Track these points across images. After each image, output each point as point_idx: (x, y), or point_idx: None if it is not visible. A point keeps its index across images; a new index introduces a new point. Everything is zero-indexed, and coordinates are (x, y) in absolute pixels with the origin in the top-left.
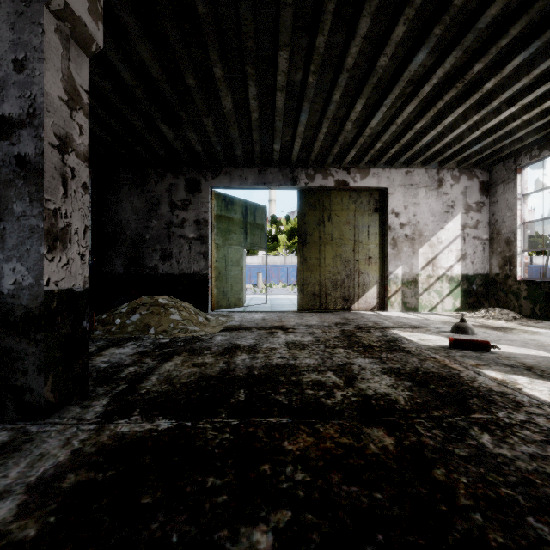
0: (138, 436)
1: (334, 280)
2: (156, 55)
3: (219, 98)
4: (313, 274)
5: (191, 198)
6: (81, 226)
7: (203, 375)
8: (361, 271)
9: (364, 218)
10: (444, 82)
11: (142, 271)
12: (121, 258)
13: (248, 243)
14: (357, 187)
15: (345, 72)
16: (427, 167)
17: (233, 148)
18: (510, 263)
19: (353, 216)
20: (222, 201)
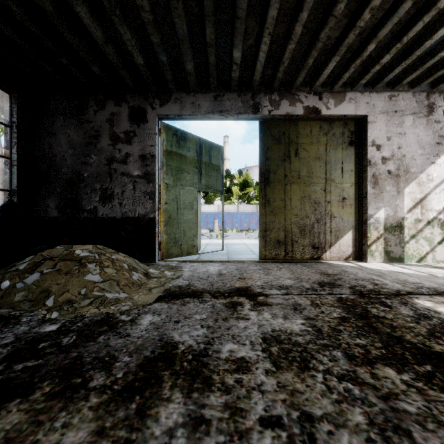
0: None
1: (302, 225)
2: None
3: None
4: (277, 218)
5: (135, 129)
6: None
7: None
8: (333, 215)
9: (337, 153)
10: None
11: (79, 214)
12: (55, 199)
13: (203, 185)
14: (329, 116)
15: None
16: (415, 89)
17: (182, 62)
18: None
19: (324, 150)
20: (172, 135)
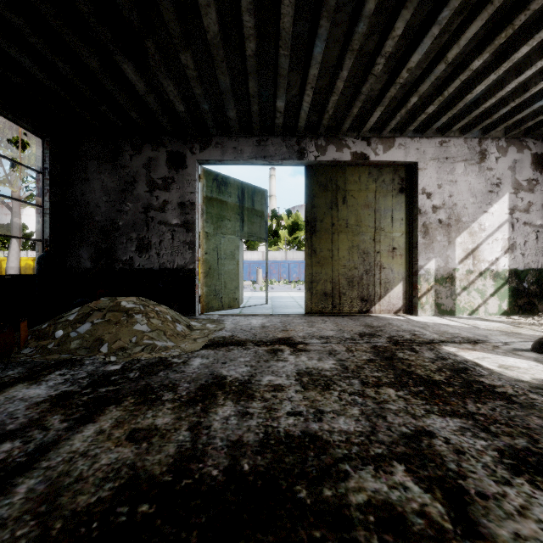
0: None
1: (350, 276)
2: None
3: (200, 16)
4: (324, 269)
5: (174, 175)
6: None
7: (132, 478)
8: (383, 266)
9: (387, 200)
10: None
11: (114, 265)
12: (88, 249)
13: (245, 232)
14: (378, 162)
15: None
16: (467, 135)
17: (224, 109)
18: None
19: (373, 197)
20: (213, 181)
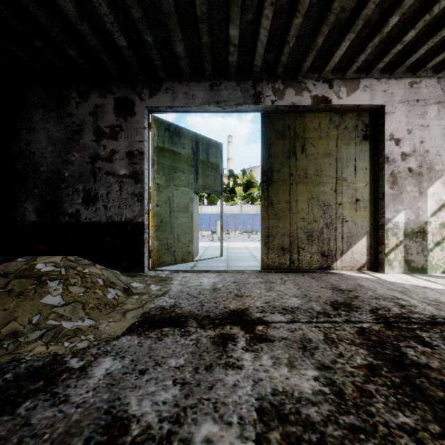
0: None
1: (309, 230)
2: None
3: None
4: (281, 222)
5: (122, 123)
6: None
7: None
8: (345, 219)
9: (350, 148)
10: None
11: (59, 218)
12: (33, 201)
13: (200, 185)
14: (341, 106)
15: None
16: (441, 75)
17: (172, 44)
18: None
19: (335, 145)
20: (164, 130)
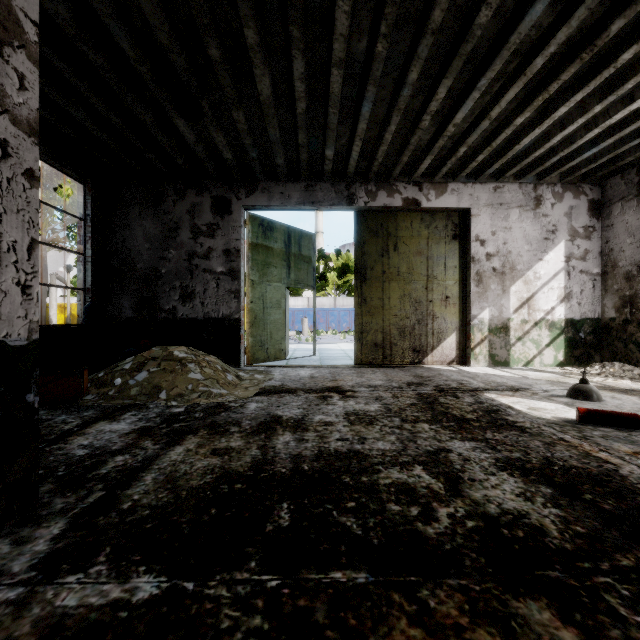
0: (90, 623)
1: (402, 326)
2: (164, 10)
3: (253, 80)
4: (374, 319)
5: (219, 221)
6: (22, 239)
7: (225, 473)
8: (436, 315)
9: (440, 247)
10: (563, 53)
11: (156, 314)
12: (130, 298)
13: (292, 280)
14: (431, 208)
15: (429, 35)
16: (521, 181)
17: (272, 155)
18: (631, 304)
19: (426, 244)
20: (258, 226)
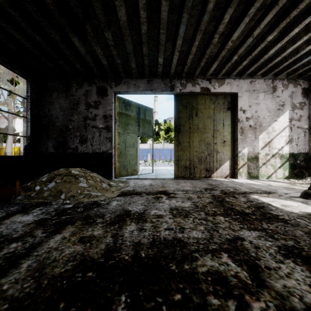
0: None
1: (200, 157)
2: None
3: (116, 11)
4: (185, 153)
5: (100, 100)
6: None
7: (83, 260)
8: (218, 151)
9: (220, 114)
10: None
11: (66, 150)
12: (52, 141)
13: (141, 132)
14: (215, 92)
15: None
16: (265, 77)
17: (129, 62)
18: None
19: (213, 112)
20: (122, 103)
